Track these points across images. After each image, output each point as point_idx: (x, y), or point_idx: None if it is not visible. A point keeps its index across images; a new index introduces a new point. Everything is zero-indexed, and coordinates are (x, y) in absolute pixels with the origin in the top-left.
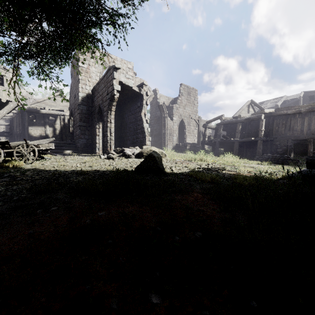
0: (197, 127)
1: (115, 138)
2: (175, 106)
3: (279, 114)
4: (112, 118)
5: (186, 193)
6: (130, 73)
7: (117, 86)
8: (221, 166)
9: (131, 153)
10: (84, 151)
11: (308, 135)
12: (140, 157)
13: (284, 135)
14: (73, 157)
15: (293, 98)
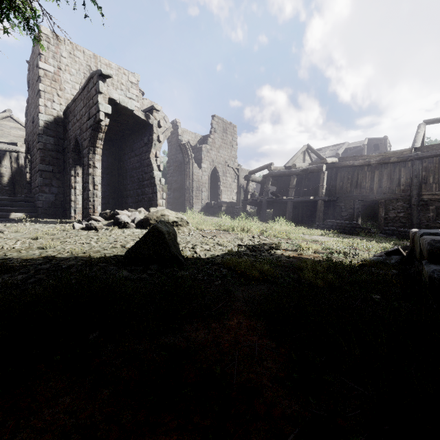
0: (236, 179)
1: (108, 192)
2: (205, 147)
3: (344, 166)
4: (98, 160)
5: (216, 319)
6: (134, 91)
7: (106, 106)
8: (273, 240)
9: (130, 219)
10: (49, 215)
11: (379, 195)
12: (144, 227)
13: (350, 193)
14: (21, 225)
15: (356, 145)
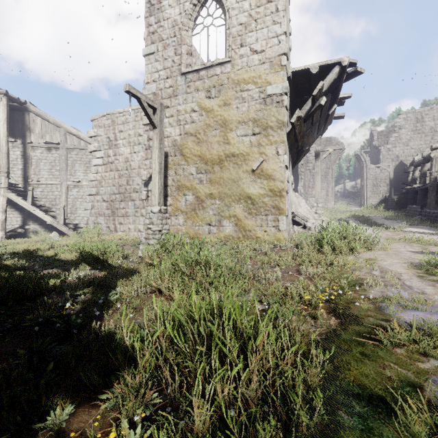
0: None
1: None
2: (385, 147)
3: None
4: None
5: None
6: None
7: None
8: None
9: None
10: None
11: None
12: None
13: None
14: None
15: None
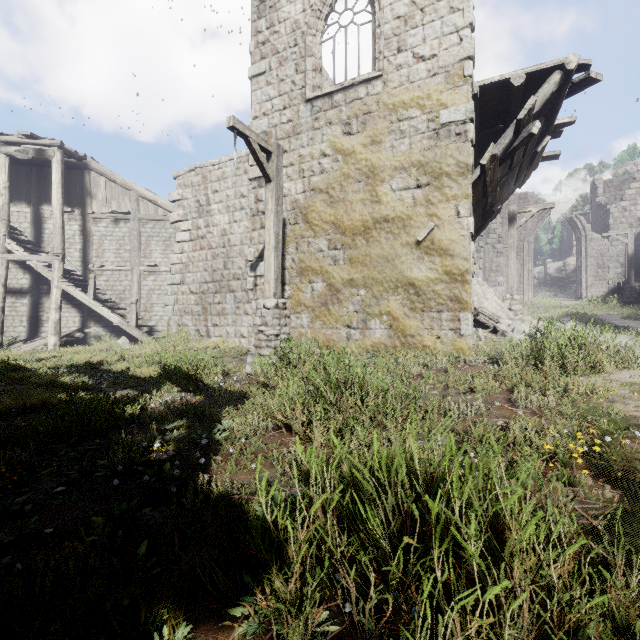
0: None
1: None
2: (617, 206)
3: None
4: None
5: None
6: None
7: None
8: None
9: None
10: None
11: None
12: None
13: None
14: None
15: None
